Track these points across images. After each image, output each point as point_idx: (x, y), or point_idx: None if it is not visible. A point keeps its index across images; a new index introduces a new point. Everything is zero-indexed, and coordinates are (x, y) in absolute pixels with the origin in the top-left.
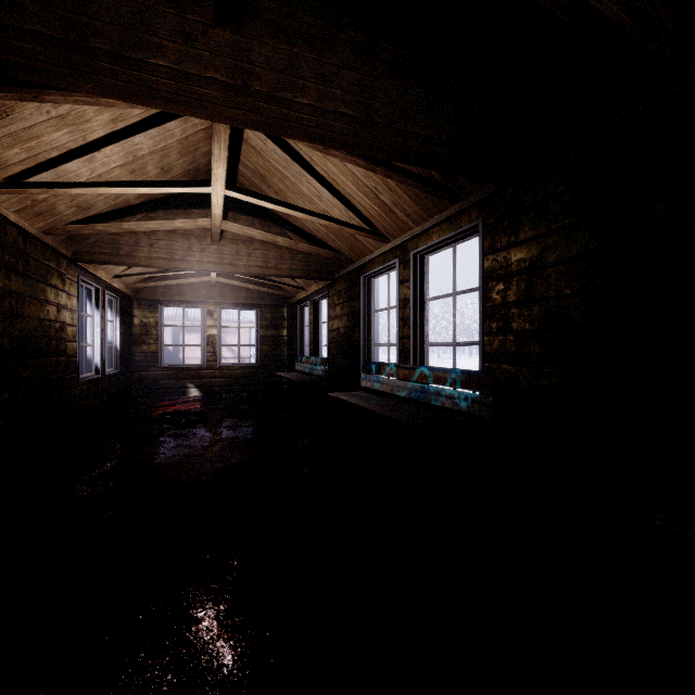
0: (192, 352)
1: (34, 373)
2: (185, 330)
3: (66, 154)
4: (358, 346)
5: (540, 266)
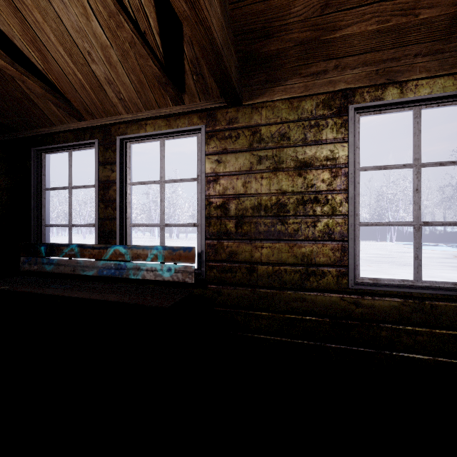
0: None
1: None
2: None
3: None
4: None
5: None
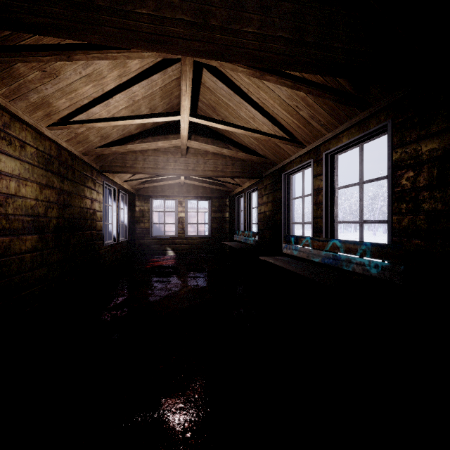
0: (170, 228)
1: (77, 240)
2: (165, 214)
3: (93, 101)
4: (280, 224)
5: None
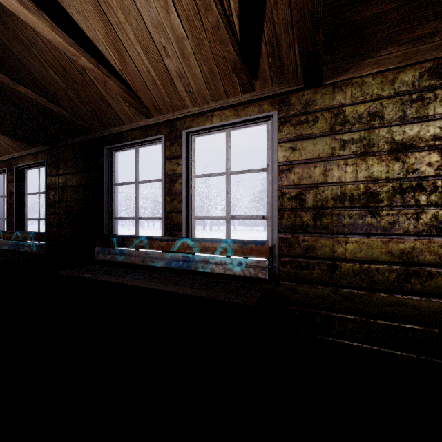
0: None
1: None
2: None
3: None
4: None
5: (65, 187)
